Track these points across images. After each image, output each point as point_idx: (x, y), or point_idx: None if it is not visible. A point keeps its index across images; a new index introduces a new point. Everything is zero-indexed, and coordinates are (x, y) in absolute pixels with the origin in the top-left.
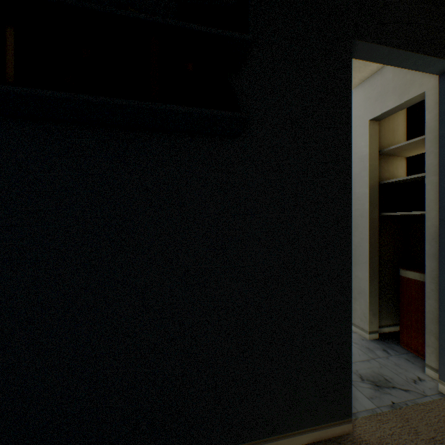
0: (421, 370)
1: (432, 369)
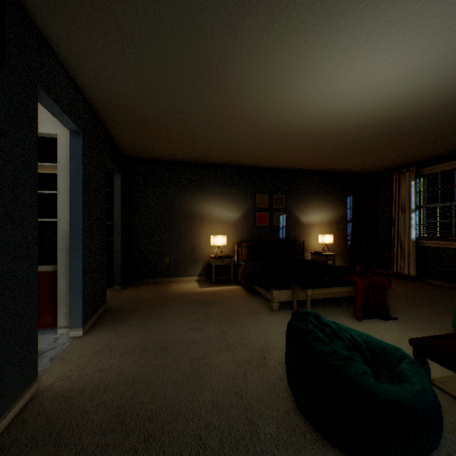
0: (55, 334)
1: (63, 328)
